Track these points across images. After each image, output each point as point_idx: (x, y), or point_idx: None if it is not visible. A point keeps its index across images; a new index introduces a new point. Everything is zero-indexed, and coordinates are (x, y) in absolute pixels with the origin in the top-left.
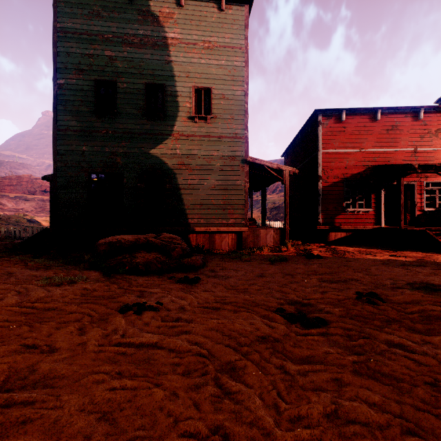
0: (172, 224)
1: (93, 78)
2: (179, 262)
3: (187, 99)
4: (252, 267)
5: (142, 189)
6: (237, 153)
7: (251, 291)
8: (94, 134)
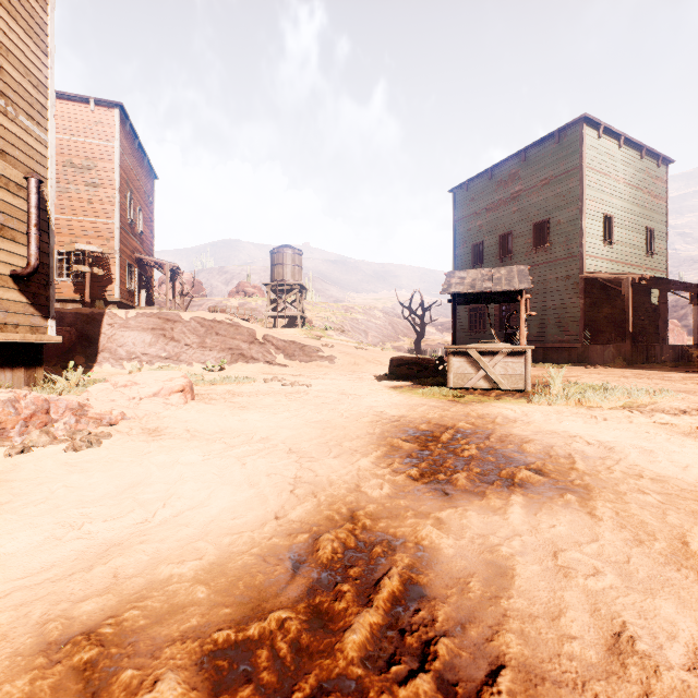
0: None
1: (470, 244)
2: None
3: (528, 236)
4: None
5: (497, 315)
6: (571, 272)
7: None
8: None
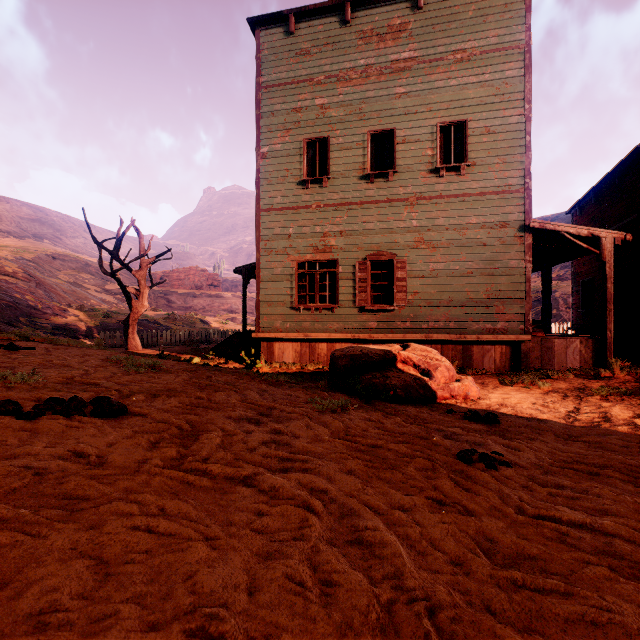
0: (405, 330)
1: (301, 138)
2: (447, 387)
3: (428, 144)
4: (568, 402)
5: (364, 280)
6: (510, 216)
7: (615, 447)
8: (302, 211)
